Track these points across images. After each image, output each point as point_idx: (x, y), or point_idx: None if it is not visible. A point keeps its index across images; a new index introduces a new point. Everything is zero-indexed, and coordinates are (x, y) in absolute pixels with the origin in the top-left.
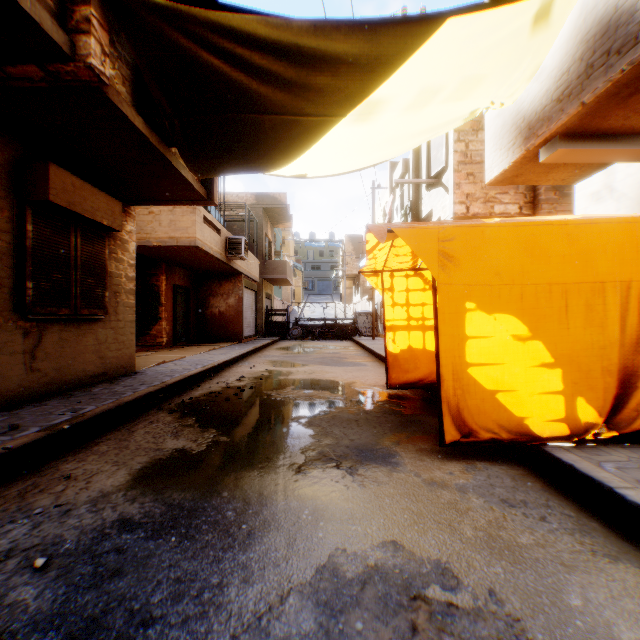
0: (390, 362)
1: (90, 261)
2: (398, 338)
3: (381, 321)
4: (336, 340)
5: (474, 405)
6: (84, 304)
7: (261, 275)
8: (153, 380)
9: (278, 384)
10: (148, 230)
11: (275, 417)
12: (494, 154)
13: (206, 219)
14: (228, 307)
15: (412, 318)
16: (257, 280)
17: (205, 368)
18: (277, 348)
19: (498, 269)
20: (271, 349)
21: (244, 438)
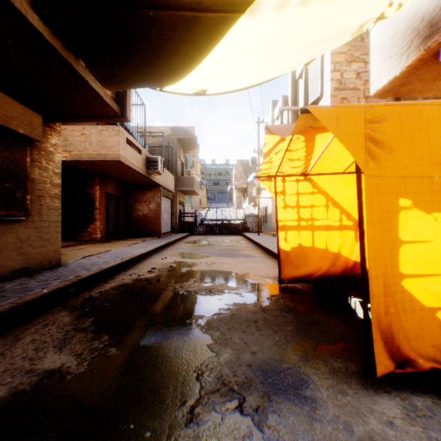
0: (282, 259)
1: (8, 166)
2: (289, 237)
3: (264, 221)
4: (231, 235)
5: (409, 326)
6: (1, 206)
7: (175, 187)
8: (70, 274)
9: (182, 276)
10: (81, 148)
11: (174, 317)
12: (382, 65)
13: (129, 141)
14: (149, 211)
15: (302, 219)
16: (172, 191)
17: (122, 261)
18: (186, 242)
19: (438, 157)
20: (182, 242)
21: (135, 350)
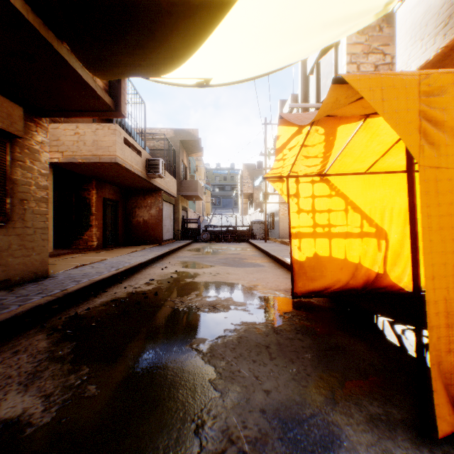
0: (296, 270)
1: None
2: (304, 245)
3: (271, 228)
4: (236, 242)
5: None
6: None
7: (178, 192)
8: (56, 287)
9: (183, 288)
10: (74, 148)
11: (171, 341)
12: (411, 48)
13: (127, 141)
14: (150, 216)
15: (318, 225)
16: (175, 196)
17: (117, 271)
18: (189, 249)
19: None
20: (184, 250)
21: (120, 388)
